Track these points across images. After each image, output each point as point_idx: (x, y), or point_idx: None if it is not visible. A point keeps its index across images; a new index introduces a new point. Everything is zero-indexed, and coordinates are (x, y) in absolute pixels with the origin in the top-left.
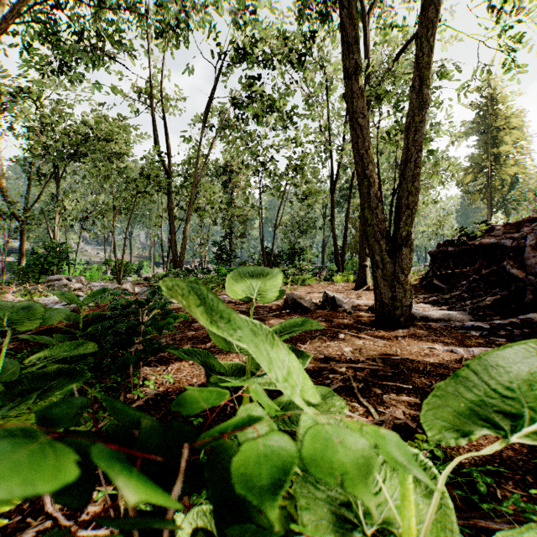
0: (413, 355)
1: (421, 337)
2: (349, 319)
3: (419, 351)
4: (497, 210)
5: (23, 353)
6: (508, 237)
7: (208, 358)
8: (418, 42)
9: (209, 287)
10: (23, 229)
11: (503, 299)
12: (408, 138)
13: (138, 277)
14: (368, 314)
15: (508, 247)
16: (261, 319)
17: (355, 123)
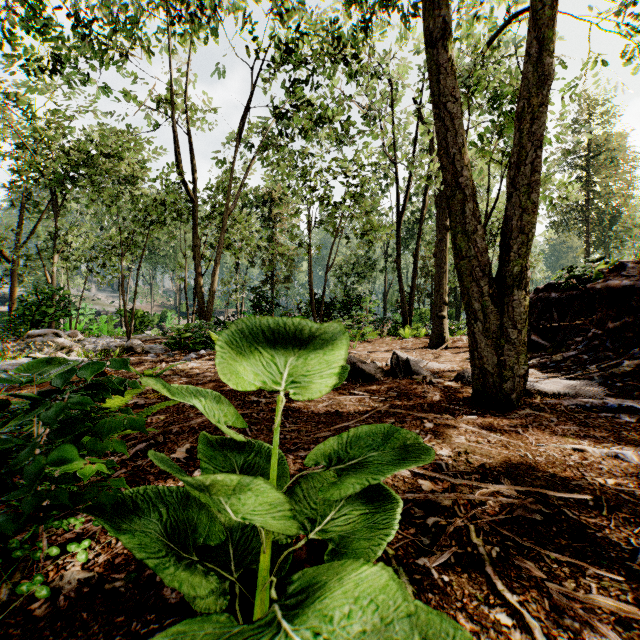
0: (555, 465)
1: (551, 427)
2: (433, 393)
3: (564, 456)
4: (595, 249)
5: None
6: None
7: (186, 509)
8: None
9: None
10: (14, 271)
11: None
12: (521, 129)
13: (160, 330)
14: (458, 384)
15: None
16: None
17: (442, 110)
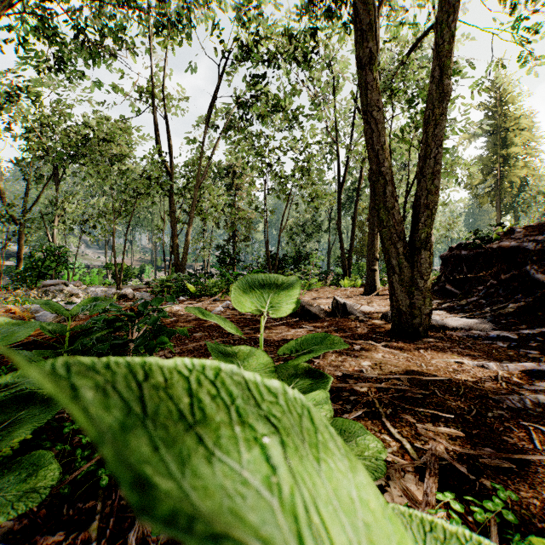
0: (440, 371)
1: (445, 349)
2: (362, 328)
3: (447, 366)
4: (506, 213)
5: (1, 370)
6: (531, 240)
7: None
8: (437, 29)
9: (212, 292)
10: (21, 232)
11: (527, 306)
12: (427, 132)
13: (139, 281)
14: (382, 322)
15: (530, 250)
16: (268, 328)
17: (369, 117)
